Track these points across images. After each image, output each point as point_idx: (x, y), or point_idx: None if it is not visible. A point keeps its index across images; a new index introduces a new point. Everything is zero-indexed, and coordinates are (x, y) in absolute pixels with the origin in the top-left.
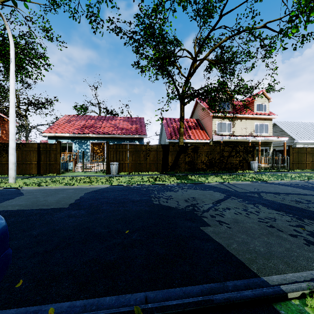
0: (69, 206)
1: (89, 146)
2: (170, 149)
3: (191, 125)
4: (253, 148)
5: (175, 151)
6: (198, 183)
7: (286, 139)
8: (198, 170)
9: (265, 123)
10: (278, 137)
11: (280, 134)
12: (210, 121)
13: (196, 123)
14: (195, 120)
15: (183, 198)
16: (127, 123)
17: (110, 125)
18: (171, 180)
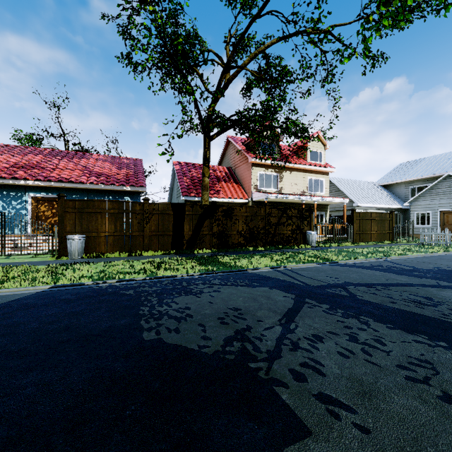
0: None
1: (28, 204)
2: (186, 211)
3: (219, 176)
4: (310, 212)
5: (195, 215)
6: (238, 270)
7: (347, 200)
8: (233, 247)
9: (321, 179)
10: (337, 198)
11: (336, 195)
12: (249, 171)
13: (228, 173)
14: (225, 168)
15: (214, 314)
16: (110, 165)
17: (75, 167)
18: (189, 267)
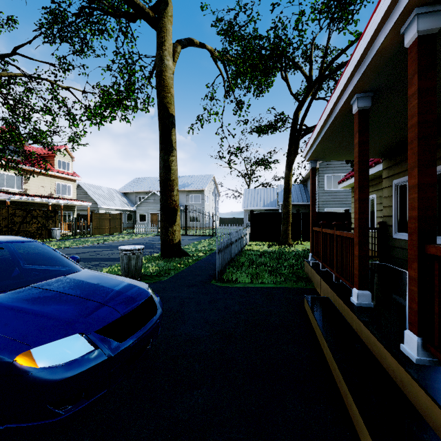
0: None
1: None
2: None
3: None
4: (56, 213)
5: None
6: None
7: (90, 204)
8: None
9: (69, 184)
10: (82, 202)
11: (85, 197)
12: None
13: None
14: None
15: None
16: None
17: None
18: None
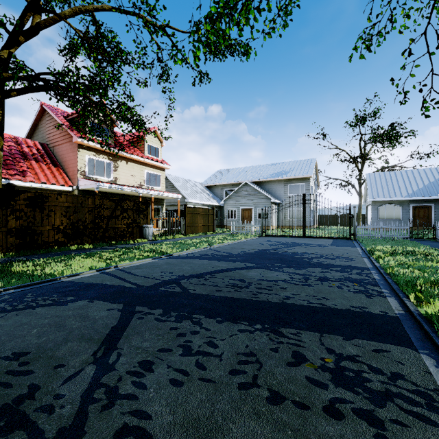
0: None
1: None
2: None
3: (27, 152)
4: (147, 205)
5: None
6: (45, 281)
7: (180, 196)
8: (45, 247)
9: (158, 174)
10: (173, 193)
11: (171, 191)
12: (74, 153)
13: (43, 151)
14: (38, 144)
15: None
16: None
17: None
18: None
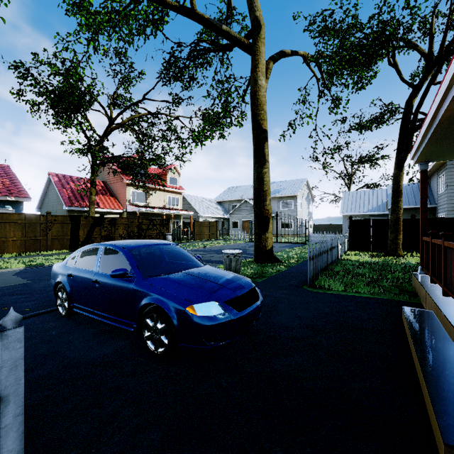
0: (33, 281)
1: None
2: (81, 221)
3: (97, 189)
4: (168, 221)
5: (88, 223)
6: None
7: (192, 213)
8: None
9: (177, 197)
10: (187, 211)
11: (188, 207)
12: (124, 189)
13: (104, 187)
14: (101, 182)
15: None
16: None
17: None
18: None
